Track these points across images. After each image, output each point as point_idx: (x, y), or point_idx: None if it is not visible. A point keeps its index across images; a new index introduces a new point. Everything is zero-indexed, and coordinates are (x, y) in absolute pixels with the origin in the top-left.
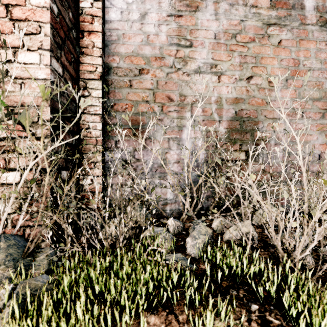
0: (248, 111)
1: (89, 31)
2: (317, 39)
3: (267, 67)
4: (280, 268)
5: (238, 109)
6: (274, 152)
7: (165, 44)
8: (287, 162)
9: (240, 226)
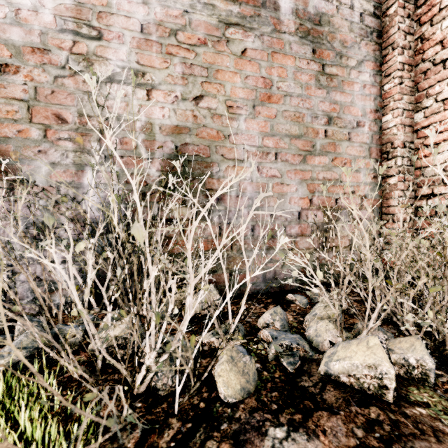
0: (196, 147)
1: None
2: (296, 54)
3: (225, 84)
4: (26, 419)
5: (180, 142)
6: (235, 207)
7: (51, 29)
8: (255, 222)
9: (88, 328)
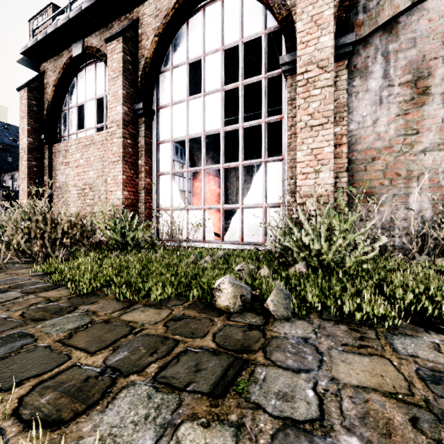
0: None
1: (339, 144)
2: None
3: None
4: None
5: None
6: None
7: (393, 137)
8: None
9: None
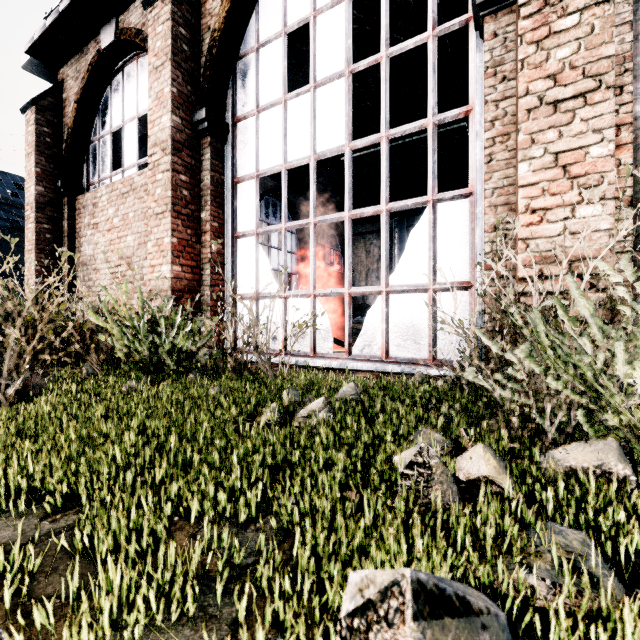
0: None
1: None
2: None
3: None
4: None
5: None
6: None
7: None
8: None
9: None
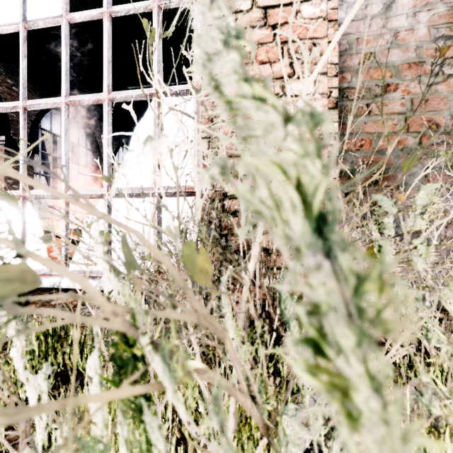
0: None
1: None
2: None
3: None
4: None
5: None
6: None
7: (425, 41)
8: None
9: None
